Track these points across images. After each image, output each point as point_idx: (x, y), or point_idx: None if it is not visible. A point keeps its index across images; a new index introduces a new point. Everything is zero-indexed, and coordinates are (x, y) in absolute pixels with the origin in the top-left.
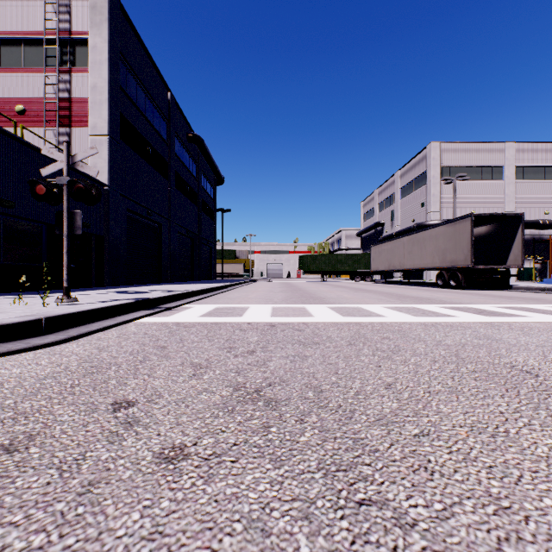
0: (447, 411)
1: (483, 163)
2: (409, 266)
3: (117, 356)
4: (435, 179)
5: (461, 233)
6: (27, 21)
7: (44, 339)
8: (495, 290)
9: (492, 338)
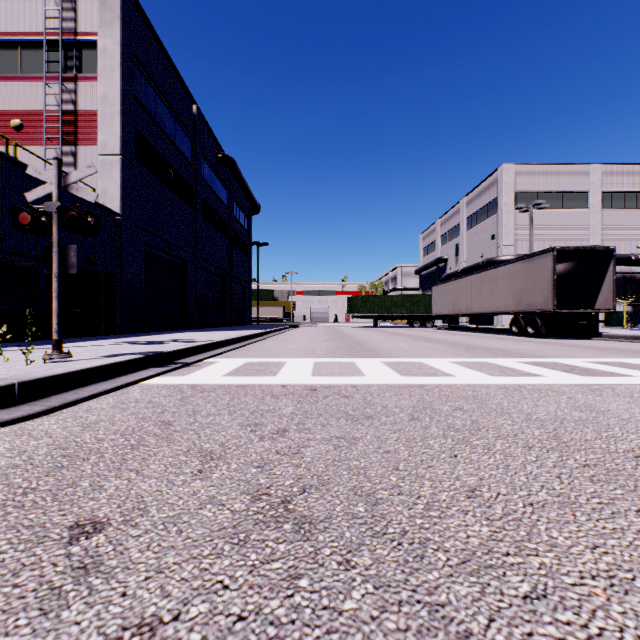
0: (565, 544)
1: (564, 188)
2: (477, 309)
3: (104, 438)
4: (508, 207)
5: (541, 271)
6: (24, 19)
7: (13, 412)
8: (581, 338)
9: (597, 409)
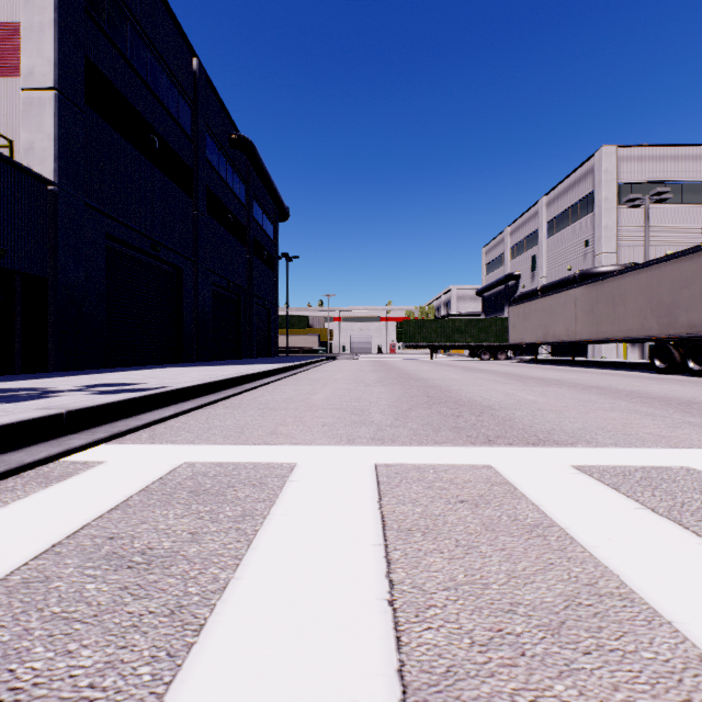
0: None
1: (684, 177)
2: (587, 335)
3: None
4: (610, 203)
5: None
6: None
7: None
8: None
9: None
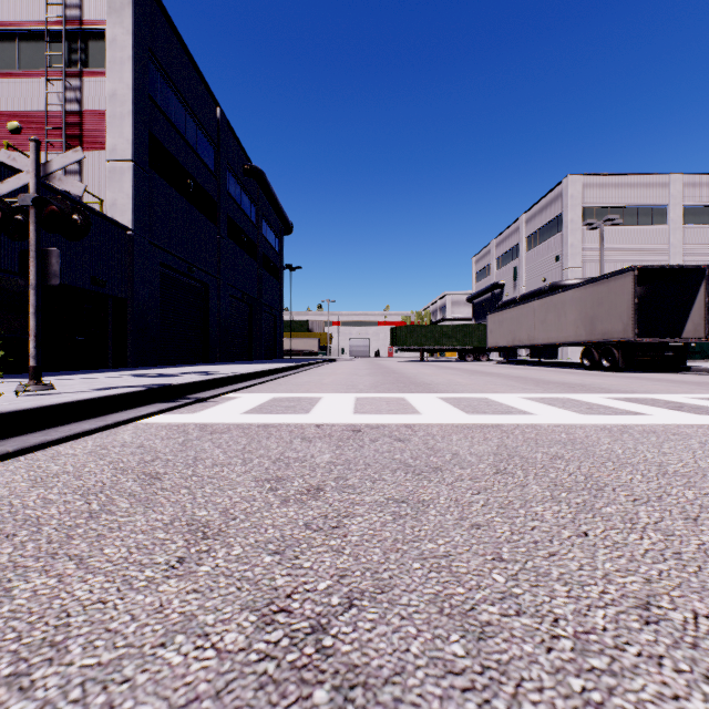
0: None
1: (639, 202)
2: (541, 340)
3: (54, 500)
4: (575, 224)
5: (619, 293)
6: (23, 7)
7: None
8: (666, 372)
9: None
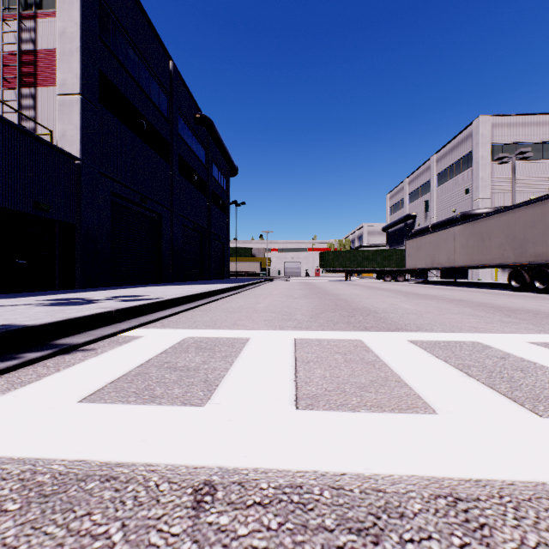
0: None
1: (545, 139)
2: (462, 262)
3: None
4: (485, 160)
5: None
6: None
7: None
8: None
9: None
